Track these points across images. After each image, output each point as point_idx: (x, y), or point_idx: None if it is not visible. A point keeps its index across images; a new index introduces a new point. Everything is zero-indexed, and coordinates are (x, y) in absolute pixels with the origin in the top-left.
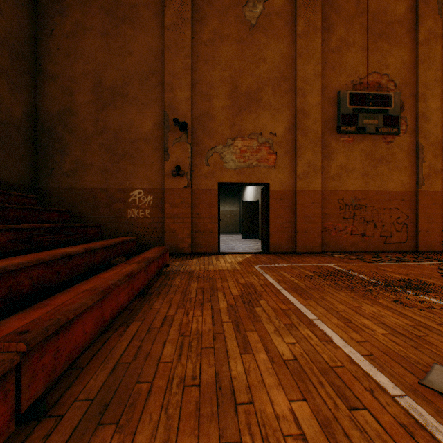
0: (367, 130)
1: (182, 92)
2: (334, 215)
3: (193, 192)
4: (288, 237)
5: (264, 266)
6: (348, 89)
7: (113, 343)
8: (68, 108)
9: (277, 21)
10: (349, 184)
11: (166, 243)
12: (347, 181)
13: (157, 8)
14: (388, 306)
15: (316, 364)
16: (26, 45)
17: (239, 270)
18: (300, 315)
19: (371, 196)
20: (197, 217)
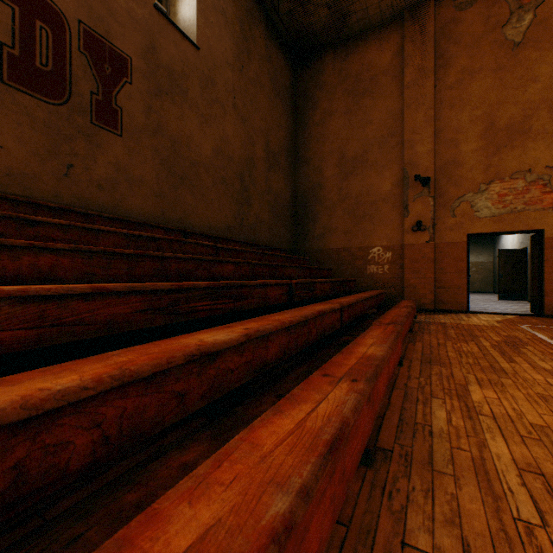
0: None
1: (423, 146)
2: None
3: (435, 246)
4: None
5: (533, 326)
6: None
7: (412, 347)
8: (317, 183)
9: None
10: None
11: (405, 298)
12: None
13: (395, 71)
14: None
15: None
16: (291, 143)
17: (498, 327)
18: None
19: None
20: (440, 272)
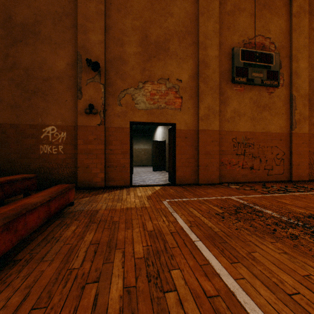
0: (255, 81)
1: (95, 35)
2: (229, 152)
3: (106, 129)
4: (192, 171)
5: (173, 200)
6: (240, 47)
7: None
8: None
9: None
10: (241, 126)
11: (79, 178)
12: (239, 123)
13: None
14: None
15: None
16: None
17: (147, 208)
18: None
19: (257, 137)
20: (110, 153)
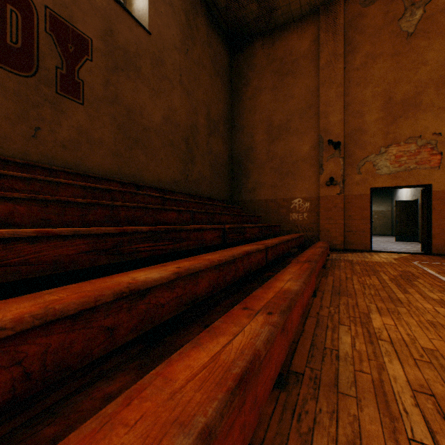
0: None
1: (334, 116)
2: None
3: (345, 197)
4: None
5: (423, 263)
6: None
7: (324, 281)
8: (250, 147)
9: (441, 18)
10: None
11: (320, 240)
12: None
13: (313, 55)
14: None
15: None
16: (228, 113)
17: (395, 263)
18: None
19: None
20: (348, 218)
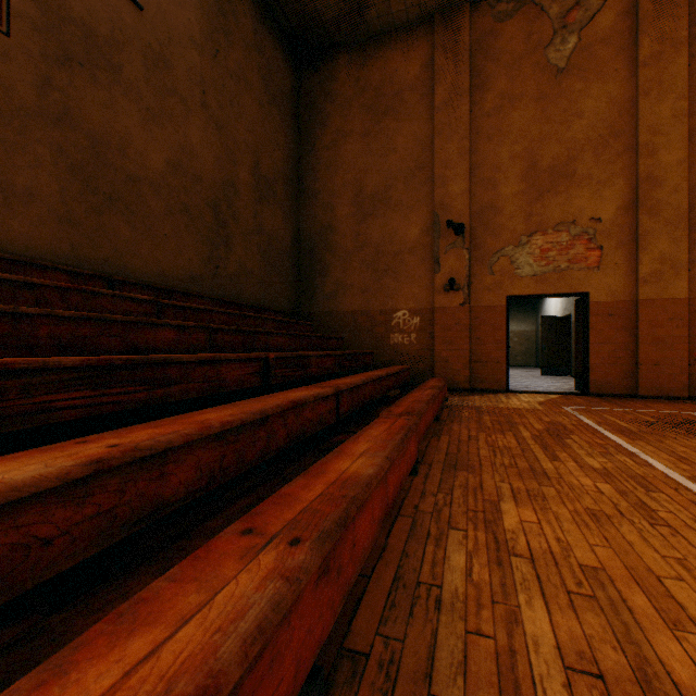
0: None
1: (456, 185)
2: None
3: (471, 310)
4: (623, 372)
5: (578, 408)
6: None
7: (435, 444)
8: (328, 225)
9: (602, 52)
10: None
11: (436, 375)
12: None
13: (424, 87)
14: None
15: (626, 473)
16: (293, 169)
17: (540, 410)
18: (620, 449)
19: None
20: (477, 342)
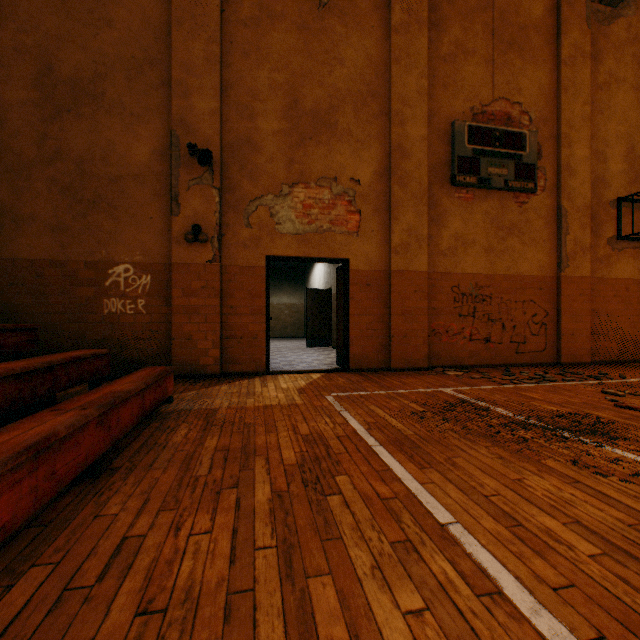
0: (493, 183)
1: (204, 100)
2: (447, 311)
3: (223, 270)
4: (379, 345)
5: (343, 395)
6: (466, 120)
7: None
8: None
9: (361, 2)
10: (468, 264)
11: (175, 357)
12: (465, 258)
13: None
14: (568, 475)
15: None
16: None
17: (299, 406)
18: (419, 512)
19: (498, 283)
20: (231, 312)
